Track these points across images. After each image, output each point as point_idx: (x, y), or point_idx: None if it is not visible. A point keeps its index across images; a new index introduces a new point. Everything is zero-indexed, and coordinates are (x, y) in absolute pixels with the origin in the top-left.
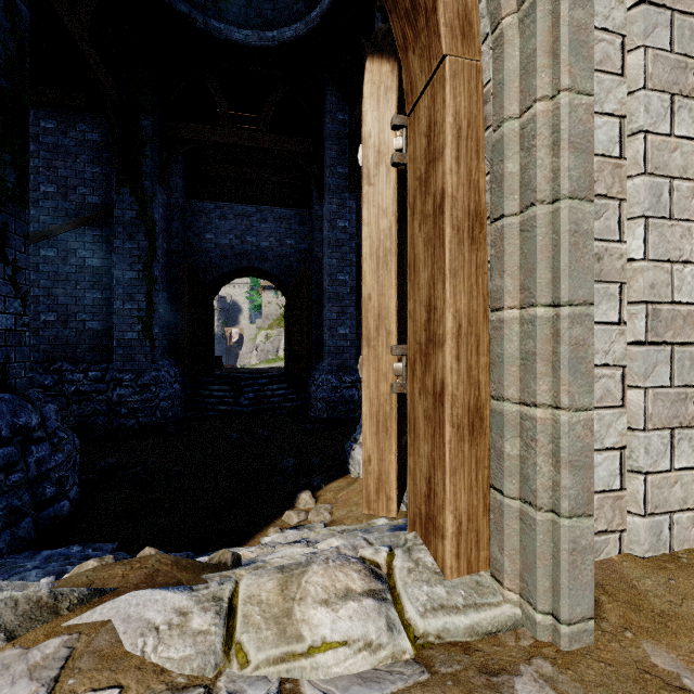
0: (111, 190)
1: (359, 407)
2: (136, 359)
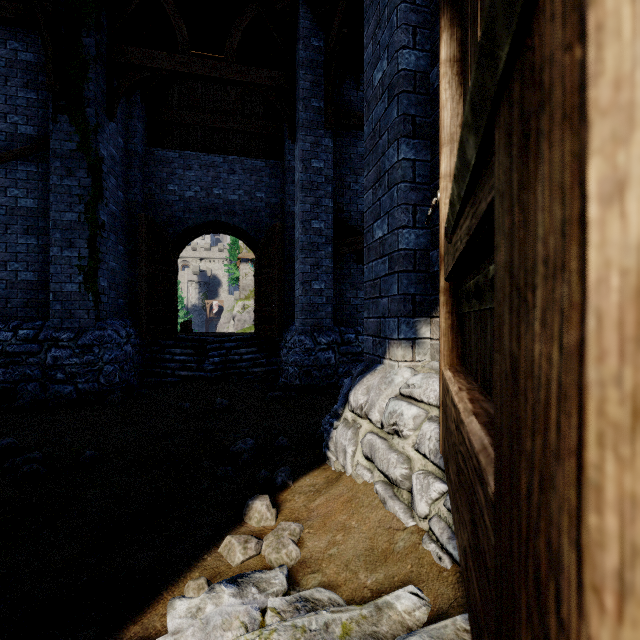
0: (48, 119)
1: (336, 372)
2: (76, 315)
